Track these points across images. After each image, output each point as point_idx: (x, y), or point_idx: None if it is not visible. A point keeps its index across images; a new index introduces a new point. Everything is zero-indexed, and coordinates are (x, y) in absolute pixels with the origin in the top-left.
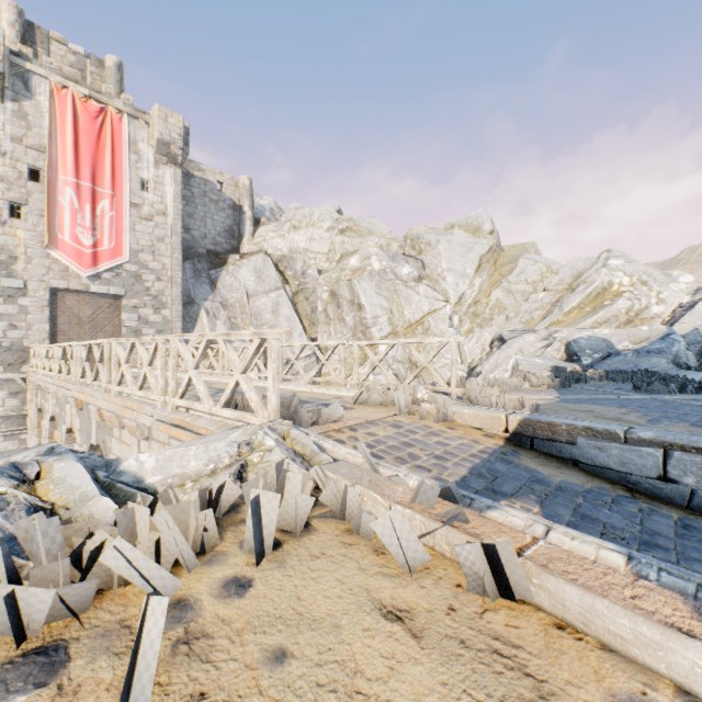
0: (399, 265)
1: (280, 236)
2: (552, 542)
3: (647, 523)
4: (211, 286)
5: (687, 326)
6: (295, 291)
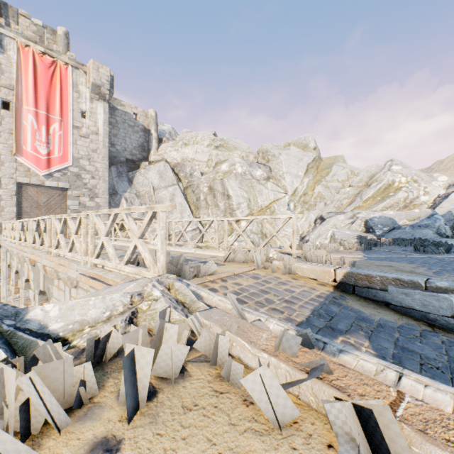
0: (254, 170)
1: (175, 150)
2: (406, 389)
3: (451, 353)
4: (129, 183)
5: (444, 209)
6: (185, 186)
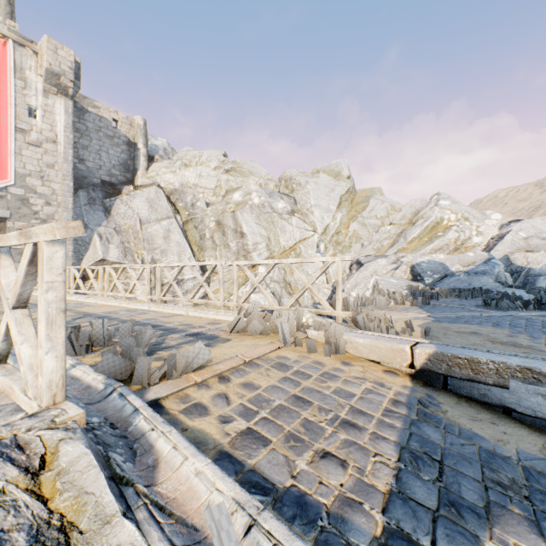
0: (276, 201)
1: (172, 172)
2: None
3: None
4: (105, 213)
5: (499, 253)
6: (185, 220)
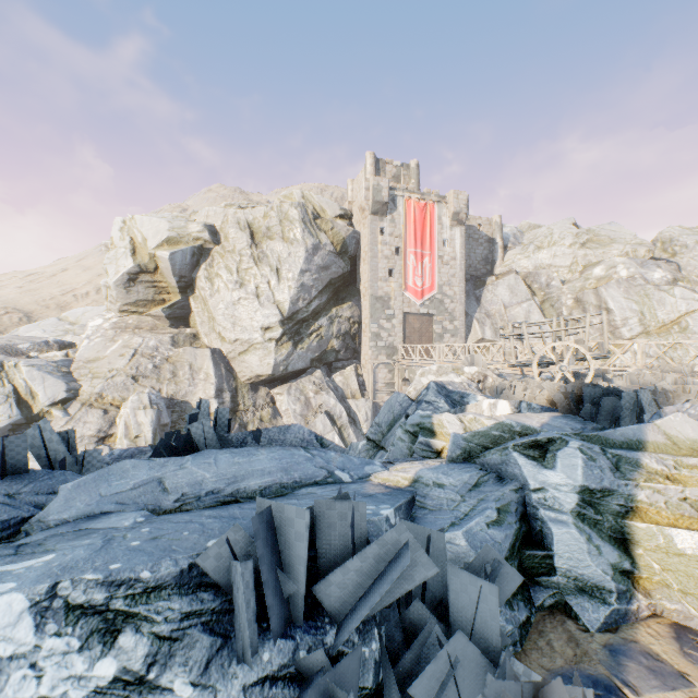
0: (649, 271)
1: (525, 257)
2: None
3: None
4: (476, 302)
5: None
6: (541, 300)
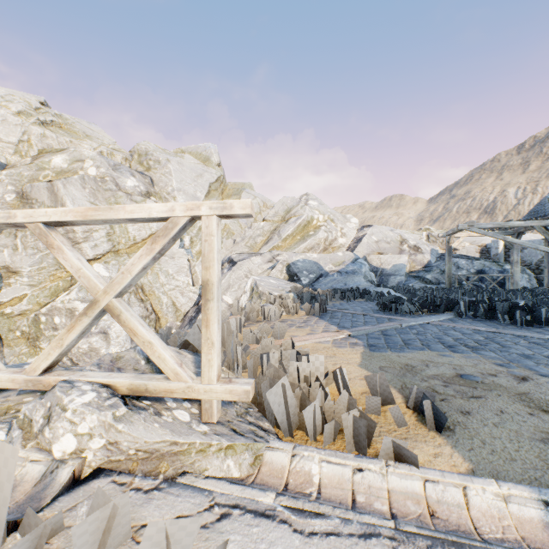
0: (123, 176)
1: None
2: None
3: None
4: None
5: (360, 254)
6: None
